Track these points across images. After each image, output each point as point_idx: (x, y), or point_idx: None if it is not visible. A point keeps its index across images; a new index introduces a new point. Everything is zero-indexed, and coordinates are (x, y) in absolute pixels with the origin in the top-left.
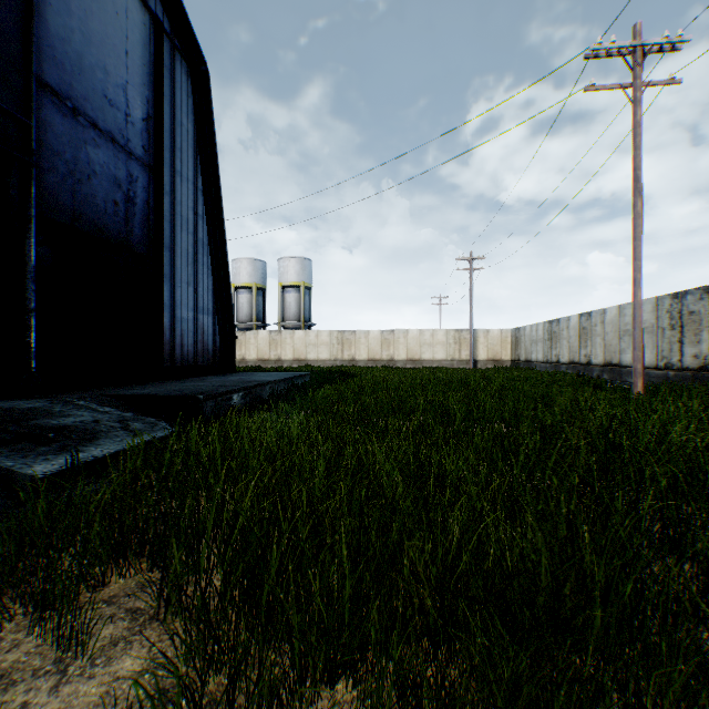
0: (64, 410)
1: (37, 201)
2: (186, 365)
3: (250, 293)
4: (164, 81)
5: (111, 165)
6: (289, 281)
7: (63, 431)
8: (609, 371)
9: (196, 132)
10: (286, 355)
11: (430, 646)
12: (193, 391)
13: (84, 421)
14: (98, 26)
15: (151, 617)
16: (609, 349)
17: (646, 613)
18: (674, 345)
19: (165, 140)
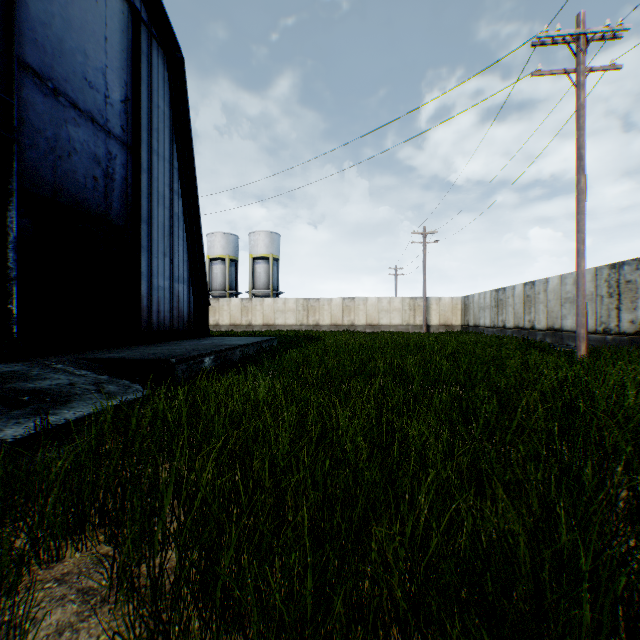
0: (42, 373)
1: (18, 175)
2: (163, 329)
3: (224, 264)
4: (142, 66)
5: (91, 143)
6: (259, 254)
7: (38, 394)
8: (552, 335)
9: (172, 114)
10: (256, 320)
11: (399, 634)
12: (166, 355)
13: (60, 384)
14: (78, 12)
15: (103, 599)
16: (552, 315)
17: (633, 601)
18: (611, 311)
19: (143, 121)
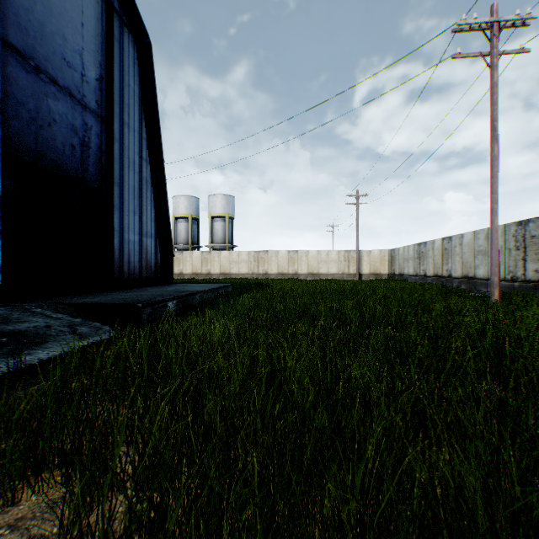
0: (22, 317)
1: (3, 142)
2: (133, 278)
3: (187, 222)
4: (114, 50)
5: (69, 115)
6: (217, 213)
7: (16, 336)
8: (466, 282)
9: (141, 92)
10: (214, 269)
11: None
12: (134, 300)
13: (37, 326)
14: (57, 1)
15: None
16: (466, 265)
17: None
18: (518, 262)
19: (115, 97)
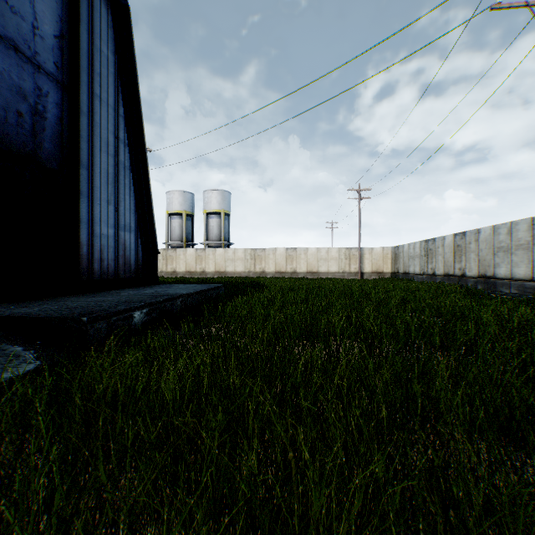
0: None
1: None
2: (106, 278)
3: (181, 218)
4: (81, 5)
5: (13, 74)
6: (212, 209)
7: None
8: (484, 282)
9: (117, 62)
10: (209, 268)
11: None
12: (85, 310)
13: None
14: None
15: None
16: (484, 263)
17: None
18: None
19: (82, 62)
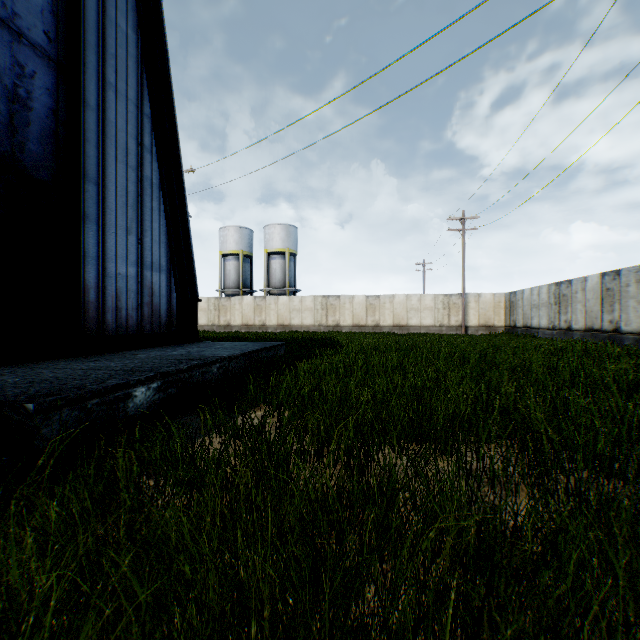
0: None
1: None
2: (125, 333)
3: (237, 260)
4: None
5: None
6: (274, 248)
7: None
8: None
9: (141, 43)
10: (270, 320)
11: None
12: (51, 386)
13: None
14: None
15: None
16: None
17: None
18: None
19: (88, 36)
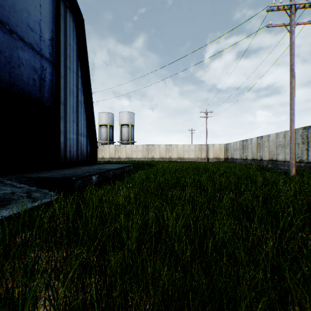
0: None
1: None
2: (72, 160)
3: (106, 127)
4: (61, 22)
5: (31, 61)
6: (124, 122)
7: None
8: (271, 163)
9: (77, 48)
10: (122, 155)
11: None
12: (71, 175)
13: (6, 193)
14: None
15: None
16: (271, 153)
17: None
18: (304, 151)
19: (61, 51)
